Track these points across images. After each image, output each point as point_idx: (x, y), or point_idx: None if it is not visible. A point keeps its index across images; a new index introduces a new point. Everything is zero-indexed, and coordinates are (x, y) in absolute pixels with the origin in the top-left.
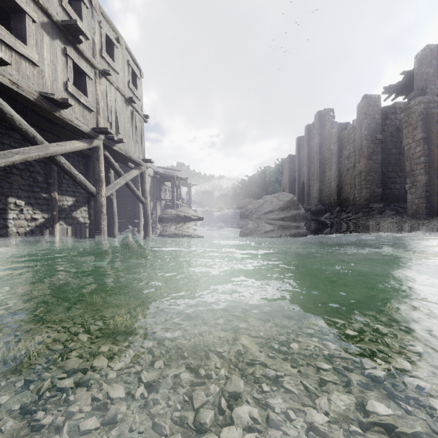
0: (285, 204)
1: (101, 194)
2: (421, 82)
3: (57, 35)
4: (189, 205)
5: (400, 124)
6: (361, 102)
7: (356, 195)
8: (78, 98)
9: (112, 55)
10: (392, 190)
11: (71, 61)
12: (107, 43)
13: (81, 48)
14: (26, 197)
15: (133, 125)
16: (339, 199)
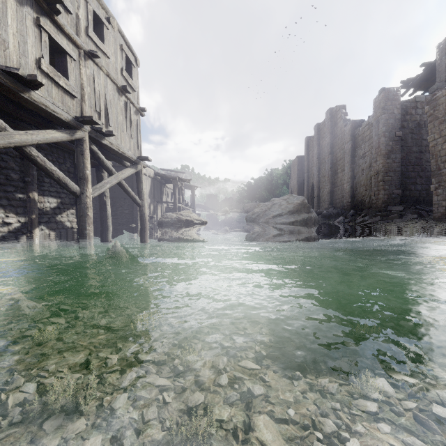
0: (295, 207)
1: (86, 194)
2: (445, 74)
3: (27, 1)
4: (192, 209)
5: (421, 120)
6: (378, 96)
7: (372, 197)
8: (55, 80)
9: (102, 37)
10: (412, 192)
11: (46, 35)
12: (95, 23)
13: (59, 21)
14: None
15: (127, 118)
16: (353, 202)
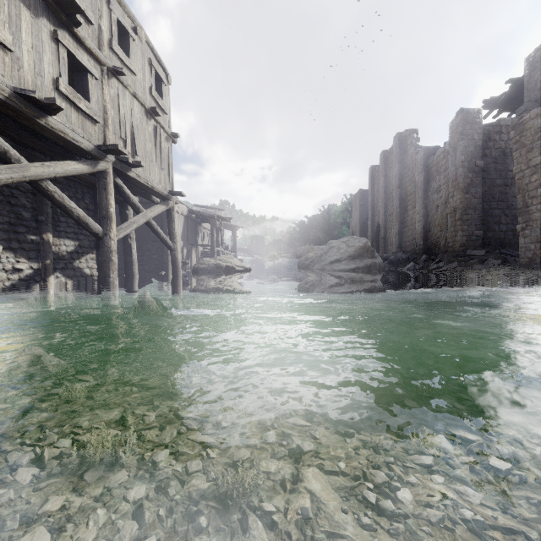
0: (357, 251)
1: (110, 236)
2: (534, 92)
3: (43, 12)
4: (233, 253)
5: (507, 147)
6: (455, 119)
7: (448, 239)
8: (75, 103)
9: (127, 50)
10: (496, 233)
11: (65, 51)
12: (120, 33)
13: (79, 34)
14: (5, 240)
15: (156, 145)
16: (426, 245)
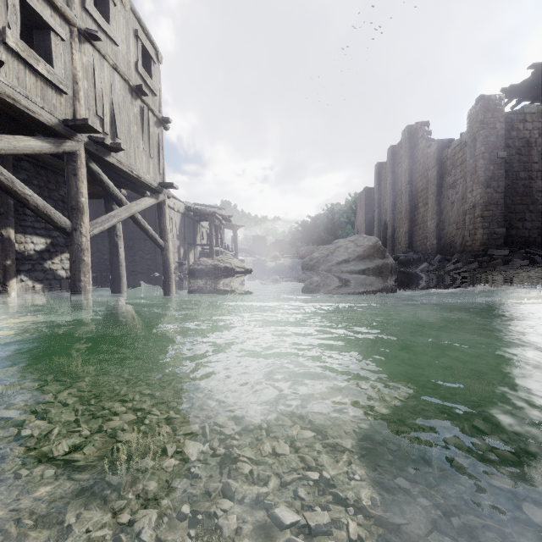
0: (366, 250)
1: (81, 231)
2: None
3: None
4: (234, 253)
5: (532, 137)
6: (474, 107)
7: (466, 238)
8: (30, 63)
9: (107, 15)
10: (520, 231)
11: None
12: None
13: None
14: None
15: (143, 130)
16: (439, 244)
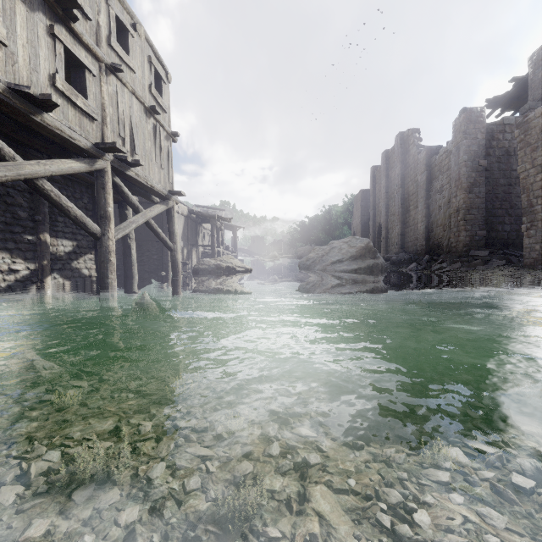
0: (359, 251)
1: (108, 236)
2: (538, 91)
3: (38, 6)
4: (234, 253)
5: (511, 147)
6: (458, 118)
7: (451, 239)
8: (72, 99)
9: (126, 47)
10: (500, 233)
11: (61, 46)
12: (119, 30)
13: (77, 30)
14: (1, 240)
15: (156, 144)
16: (428, 245)
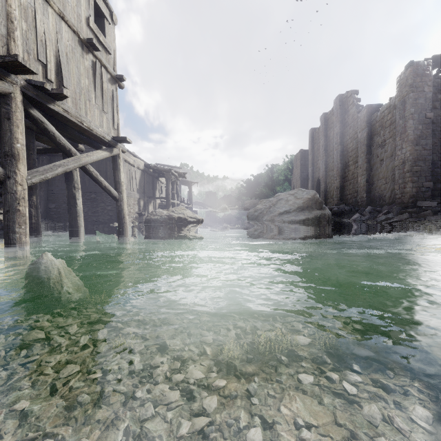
0: (305, 202)
1: (15, 179)
2: None
3: None
4: (188, 205)
5: None
6: (403, 73)
7: (396, 191)
8: None
9: None
10: None
11: None
12: None
13: None
14: None
15: (96, 84)
16: (369, 197)
